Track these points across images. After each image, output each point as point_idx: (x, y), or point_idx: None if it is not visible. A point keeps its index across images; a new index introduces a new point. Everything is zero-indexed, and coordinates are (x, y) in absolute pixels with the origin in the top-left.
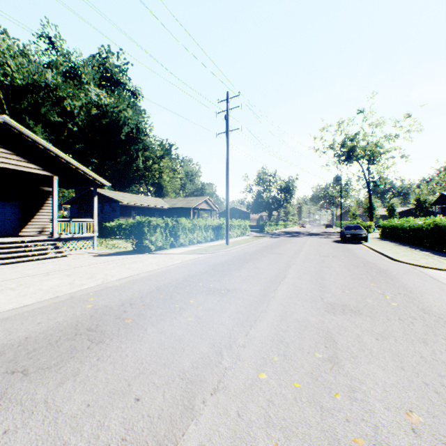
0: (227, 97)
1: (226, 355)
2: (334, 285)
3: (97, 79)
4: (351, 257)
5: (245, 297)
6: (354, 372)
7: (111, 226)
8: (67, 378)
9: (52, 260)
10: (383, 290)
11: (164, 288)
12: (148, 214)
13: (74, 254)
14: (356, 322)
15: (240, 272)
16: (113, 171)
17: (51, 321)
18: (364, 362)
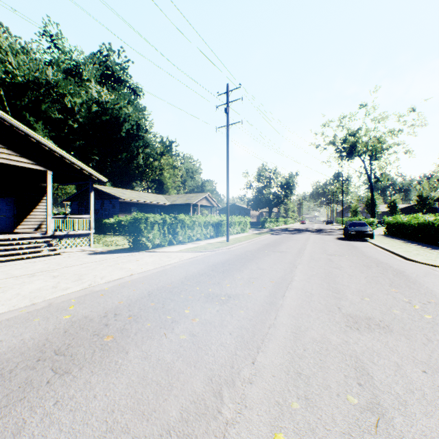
0: (227, 89)
1: (227, 397)
2: (350, 290)
3: (97, 76)
4: (360, 256)
5: (249, 305)
6: (411, 434)
7: (110, 223)
8: (2, 438)
9: (44, 258)
10: (408, 297)
11: (156, 294)
12: (148, 210)
13: (69, 252)
14: (389, 343)
15: (241, 274)
16: (114, 167)
17: (15, 339)
18: (420, 413)
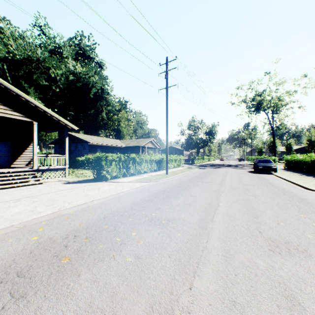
0: (167, 61)
1: None
2: (266, 215)
3: (73, 54)
4: (269, 186)
5: (184, 229)
6: None
7: (82, 160)
8: None
9: (30, 187)
10: None
11: (110, 217)
12: (109, 151)
13: (49, 182)
14: (311, 269)
15: (178, 200)
16: (85, 120)
17: None
18: None
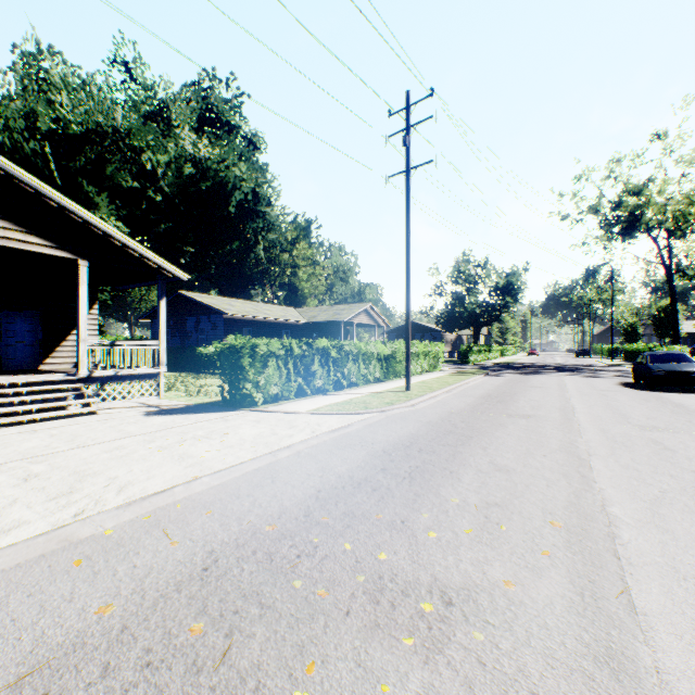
0: (407, 101)
1: None
2: None
3: (194, 119)
4: None
5: (533, 672)
6: None
7: (208, 354)
8: None
9: (59, 422)
10: None
11: (226, 566)
12: (269, 333)
13: (115, 408)
14: None
15: (458, 487)
16: (219, 265)
17: None
18: None
